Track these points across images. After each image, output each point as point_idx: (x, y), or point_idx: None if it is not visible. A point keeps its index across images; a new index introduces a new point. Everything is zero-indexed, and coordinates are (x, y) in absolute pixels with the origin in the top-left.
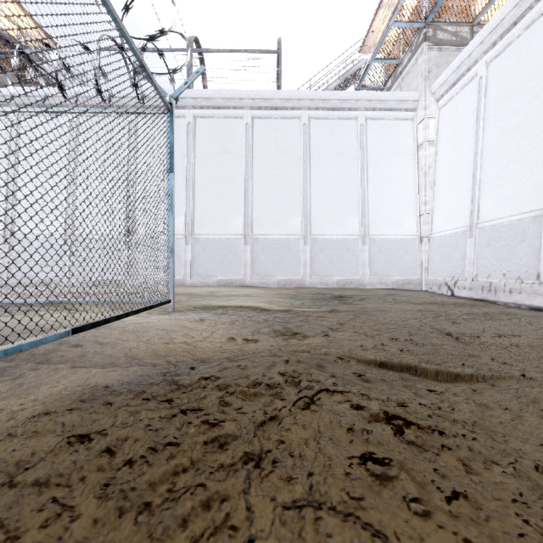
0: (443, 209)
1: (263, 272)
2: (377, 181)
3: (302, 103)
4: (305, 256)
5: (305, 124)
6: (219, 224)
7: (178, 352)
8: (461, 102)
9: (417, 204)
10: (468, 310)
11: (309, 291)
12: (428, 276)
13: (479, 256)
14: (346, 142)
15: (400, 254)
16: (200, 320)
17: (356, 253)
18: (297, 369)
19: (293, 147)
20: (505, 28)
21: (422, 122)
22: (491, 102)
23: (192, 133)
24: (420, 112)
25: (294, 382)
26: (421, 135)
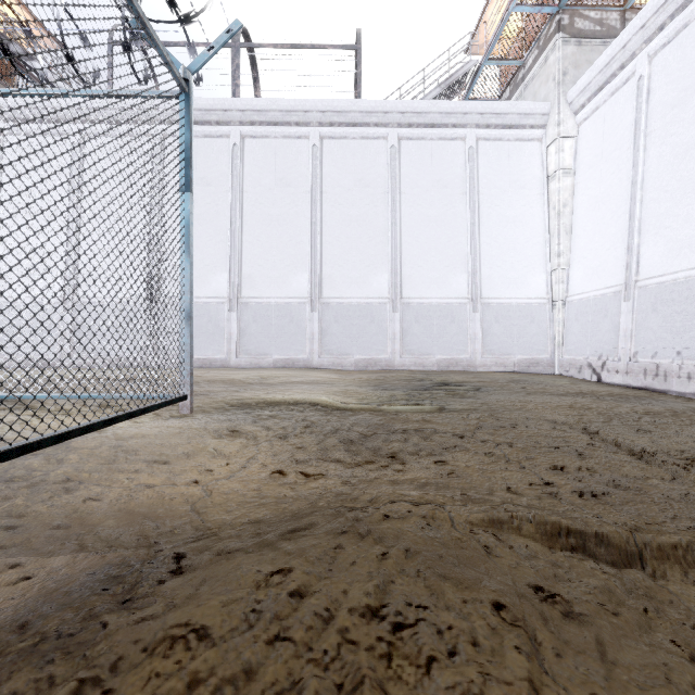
0: (584, 263)
1: (336, 349)
2: (492, 224)
3: (389, 118)
4: (394, 327)
5: (393, 146)
6: (276, 283)
7: (175, 501)
8: (611, 113)
9: (548, 256)
10: (643, 407)
11: (400, 375)
12: (563, 354)
13: (640, 327)
14: (450, 170)
15: (523, 325)
16: (231, 429)
17: (464, 323)
18: (410, 590)
19: (377, 177)
20: (678, 4)
21: (555, 143)
22: (657, 110)
23: (238, 159)
24: (551, 129)
25: (413, 663)
26: (552, 161)
